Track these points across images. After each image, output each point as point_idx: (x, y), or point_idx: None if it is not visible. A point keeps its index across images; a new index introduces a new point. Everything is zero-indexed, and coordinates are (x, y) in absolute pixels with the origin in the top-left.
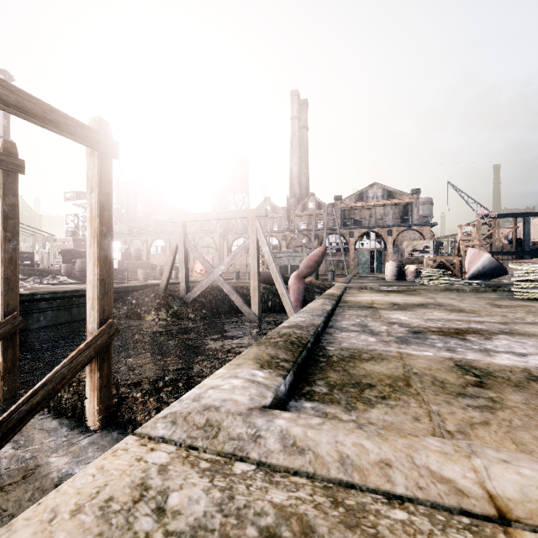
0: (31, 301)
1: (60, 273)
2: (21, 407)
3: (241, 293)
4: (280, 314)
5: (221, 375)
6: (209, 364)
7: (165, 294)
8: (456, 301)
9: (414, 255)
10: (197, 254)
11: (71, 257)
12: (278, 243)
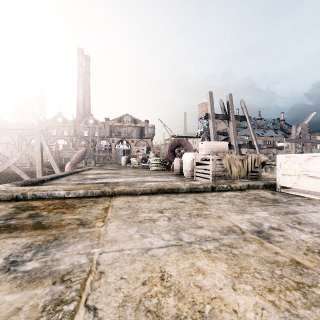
0: None
1: None
2: None
3: (31, 174)
4: None
5: None
6: None
7: None
8: (125, 171)
9: (138, 153)
10: None
11: None
12: (67, 143)
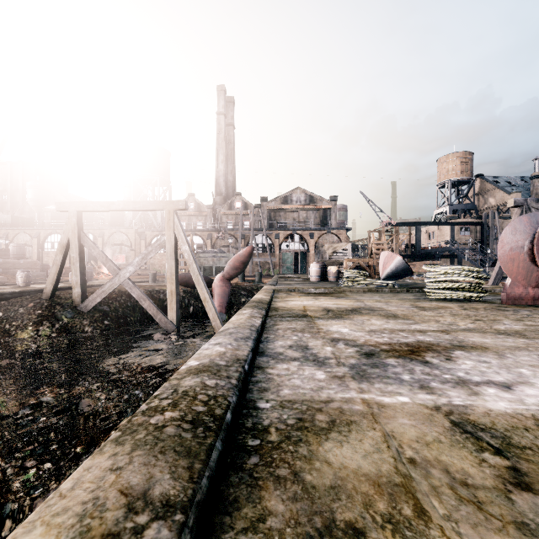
0: None
1: None
2: None
3: (157, 298)
4: (203, 321)
5: None
6: (105, 395)
7: (50, 303)
8: (384, 304)
9: (335, 256)
10: (96, 252)
11: None
12: (203, 242)
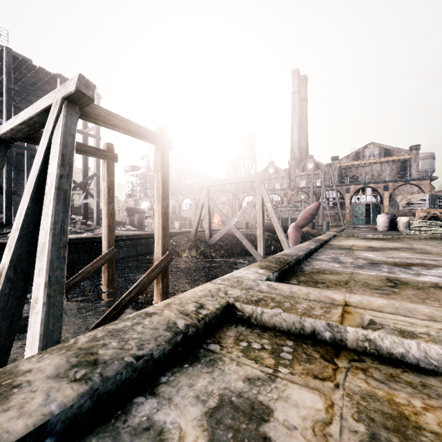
0: (116, 241)
1: (126, 223)
2: (125, 297)
3: (250, 239)
4: None
5: (241, 270)
6: None
7: (194, 239)
8: (431, 247)
9: (409, 207)
10: (217, 209)
11: (132, 212)
12: (280, 199)
